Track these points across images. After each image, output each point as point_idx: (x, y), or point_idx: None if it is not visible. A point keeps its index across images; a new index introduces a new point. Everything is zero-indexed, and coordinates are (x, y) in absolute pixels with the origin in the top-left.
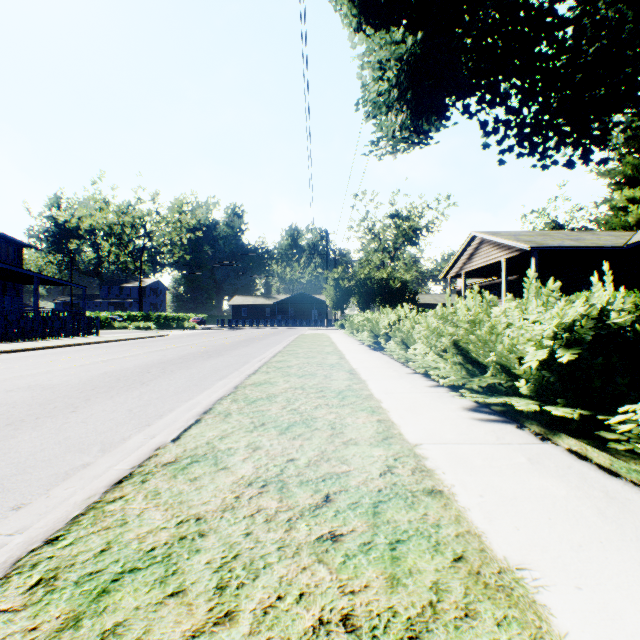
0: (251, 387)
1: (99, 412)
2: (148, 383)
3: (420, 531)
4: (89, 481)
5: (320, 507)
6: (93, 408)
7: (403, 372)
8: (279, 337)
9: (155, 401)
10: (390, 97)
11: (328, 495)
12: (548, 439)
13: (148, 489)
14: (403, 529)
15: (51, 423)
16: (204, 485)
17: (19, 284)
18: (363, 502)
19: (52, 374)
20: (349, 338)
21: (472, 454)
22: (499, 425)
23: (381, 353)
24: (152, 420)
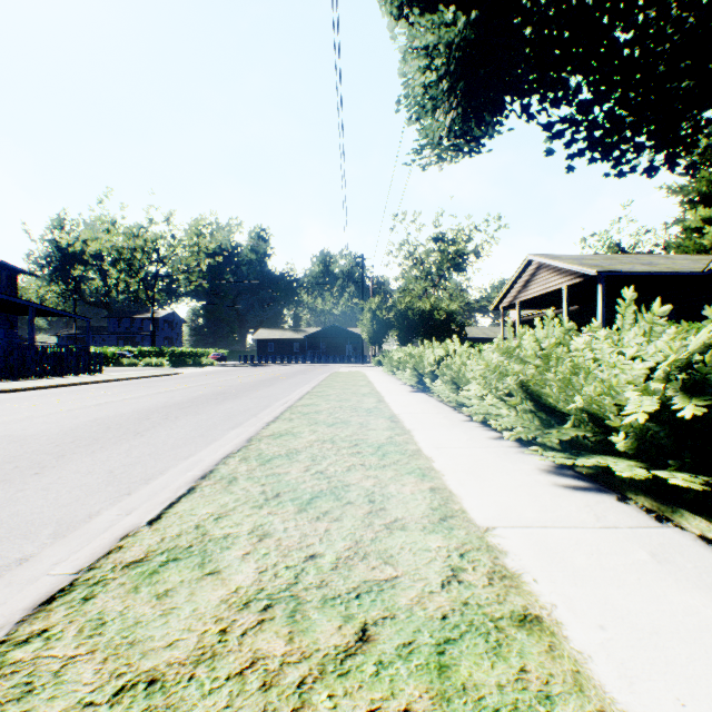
0: (268, 439)
1: (69, 474)
2: (143, 433)
3: (521, 711)
4: (17, 590)
5: (352, 654)
6: (64, 468)
7: (455, 419)
8: (308, 375)
9: (146, 458)
10: (438, 89)
11: (365, 627)
12: (667, 519)
13: (88, 615)
14: (492, 707)
15: (1, 491)
16: (176, 606)
17: (13, 315)
18: (420, 643)
19: (30, 421)
20: (388, 377)
21: (569, 545)
22: (593, 496)
23: (426, 395)
24: (135, 486)
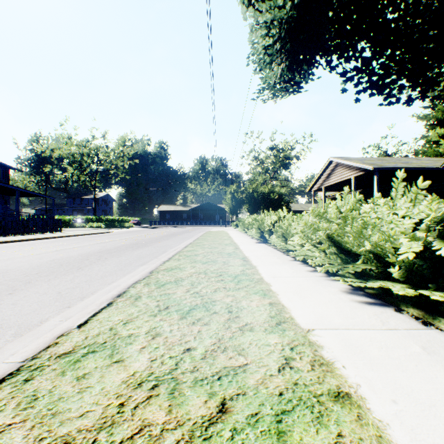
0: (163, 272)
1: (31, 294)
2: (83, 268)
3: None
4: None
5: (214, 422)
6: (28, 290)
7: (285, 259)
8: (191, 233)
9: (83, 284)
10: (274, 49)
11: (224, 402)
12: (430, 324)
13: (26, 392)
14: None
15: None
16: (90, 386)
17: (7, 196)
18: (264, 413)
19: (11, 261)
20: (242, 234)
21: (365, 342)
22: (378, 308)
23: (266, 244)
24: (74, 302)
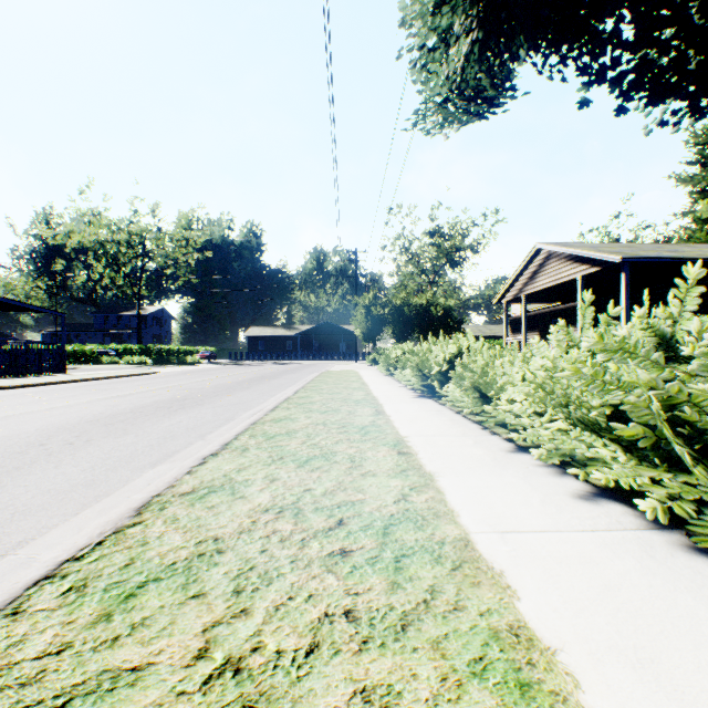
0: (179, 506)
1: None
2: None
3: None
4: None
5: None
6: None
7: (494, 447)
8: (296, 375)
9: None
10: None
11: None
12: None
13: None
14: None
15: None
16: None
17: None
18: None
19: None
20: (385, 377)
21: None
22: None
23: (436, 402)
24: None
